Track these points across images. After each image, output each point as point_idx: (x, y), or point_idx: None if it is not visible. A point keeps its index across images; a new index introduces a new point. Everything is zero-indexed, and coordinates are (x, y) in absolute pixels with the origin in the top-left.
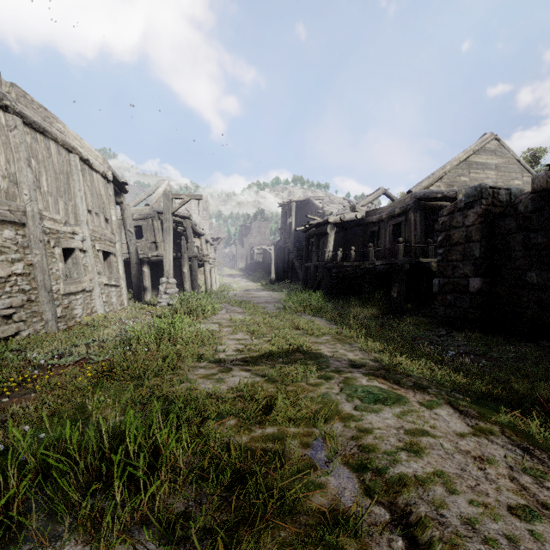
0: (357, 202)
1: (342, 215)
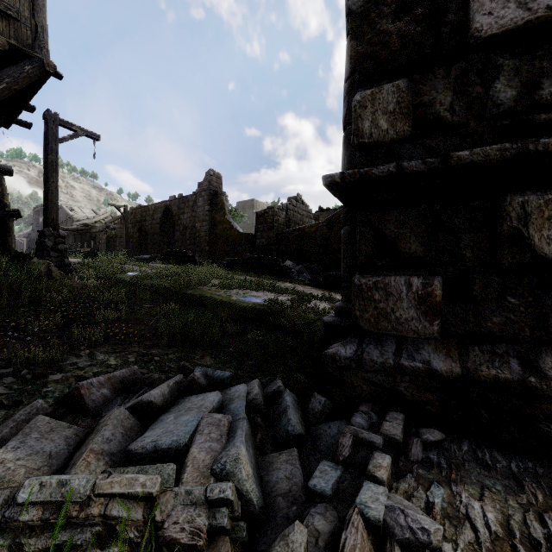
0: (95, 217)
1: (77, 227)
